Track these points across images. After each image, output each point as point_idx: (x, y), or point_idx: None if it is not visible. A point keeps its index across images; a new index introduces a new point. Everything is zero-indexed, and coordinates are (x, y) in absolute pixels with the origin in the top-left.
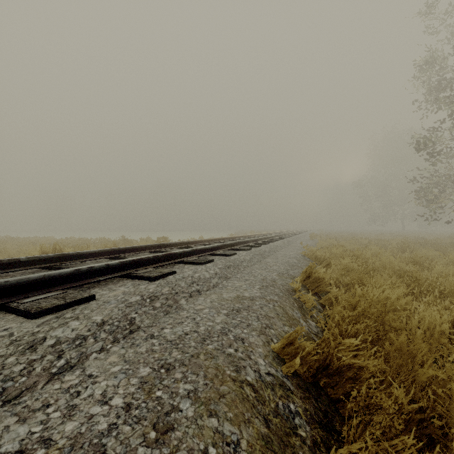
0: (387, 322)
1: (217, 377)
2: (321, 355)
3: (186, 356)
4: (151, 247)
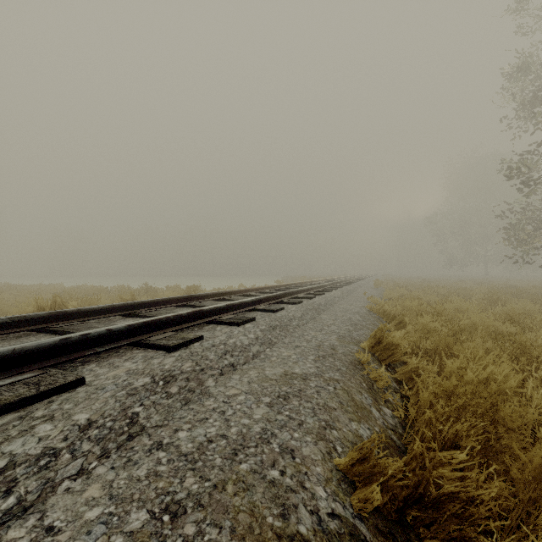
0: (501, 420)
1: (252, 531)
2: (411, 479)
3: (206, 487)
4: (176, 300)
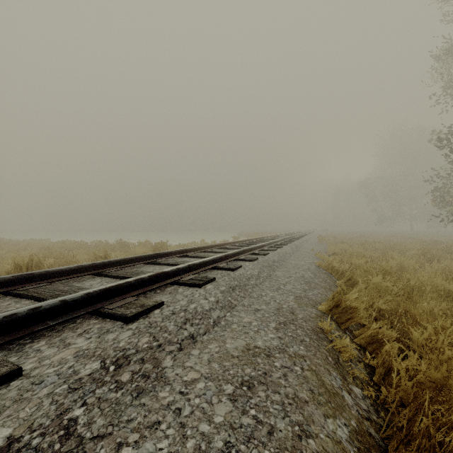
0: None
1: None
2: None
3: None
4: (143, 258)
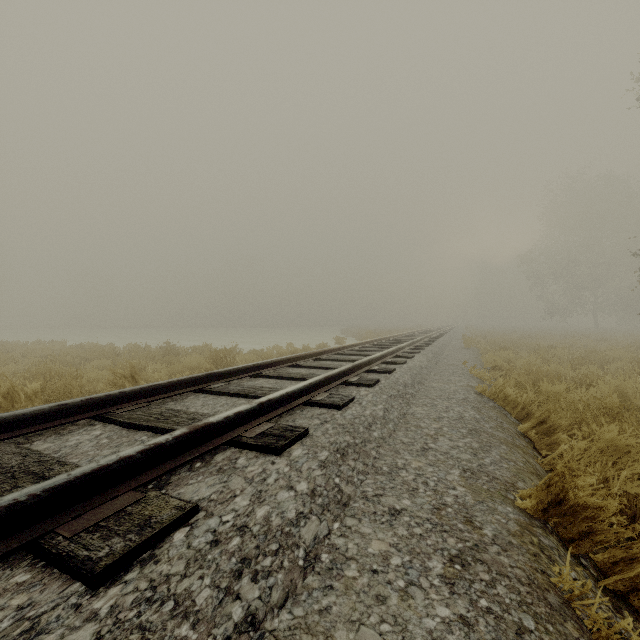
0: None
1: None
2: None
3: None
4: (186, 382)
